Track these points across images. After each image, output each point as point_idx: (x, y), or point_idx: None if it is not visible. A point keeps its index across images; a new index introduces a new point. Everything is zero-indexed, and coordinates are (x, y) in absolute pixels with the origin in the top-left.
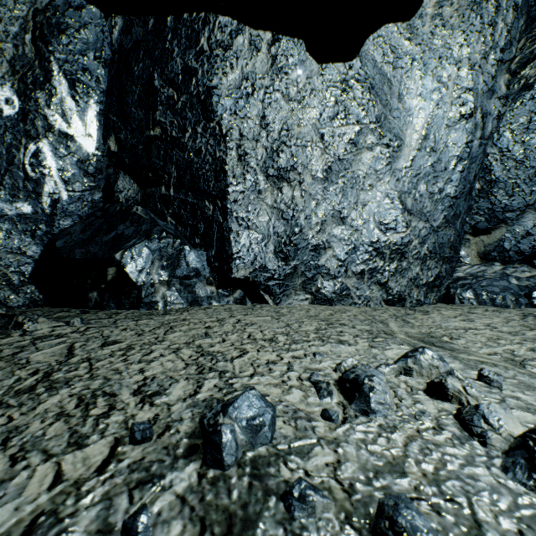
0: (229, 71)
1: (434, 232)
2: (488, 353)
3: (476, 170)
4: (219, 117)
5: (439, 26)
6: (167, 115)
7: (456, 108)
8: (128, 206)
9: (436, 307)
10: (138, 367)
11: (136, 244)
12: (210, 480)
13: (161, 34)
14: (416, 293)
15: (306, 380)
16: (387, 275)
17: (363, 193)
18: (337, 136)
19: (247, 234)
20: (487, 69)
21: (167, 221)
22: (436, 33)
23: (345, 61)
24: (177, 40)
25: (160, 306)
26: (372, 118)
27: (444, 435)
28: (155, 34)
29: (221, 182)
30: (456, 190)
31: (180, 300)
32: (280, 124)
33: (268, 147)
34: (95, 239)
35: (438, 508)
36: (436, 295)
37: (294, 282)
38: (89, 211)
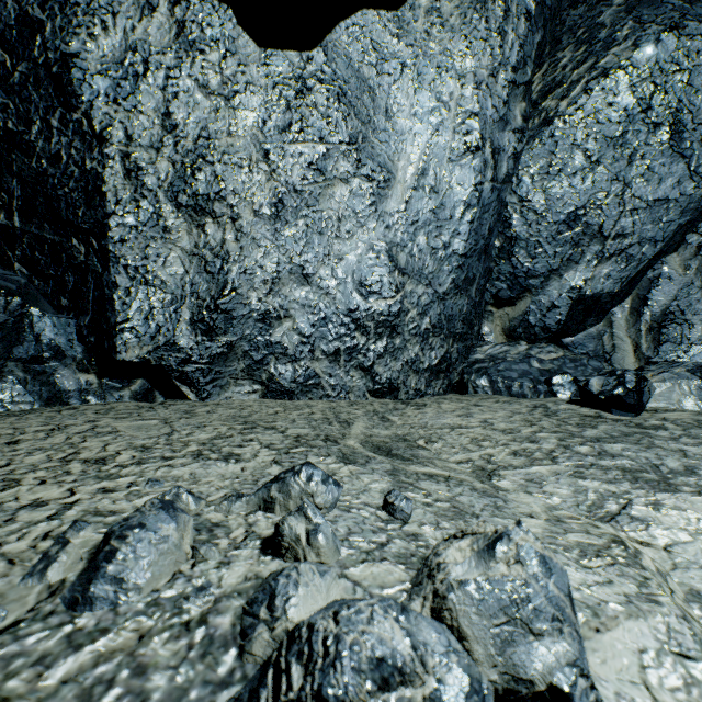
0: (100, 33)
1: (439, 300)
2: (460, 460)
3: (490, 222)
4: (86, 105)
5: (436, 25)
6: None
7: (459, 137)
8: None
9: (440, 399)
10: None
11: None
12: None
13: None
14: (415, 381)
15: (53, 538)
16: (372, 357)
17: (340, 243)
18: (290, 155)
19: (145, 294)
20: (497, 91)
21: (14, 269)
22: (433, 33)
23: (301, 50)
24: None
25: None
26: (344, 137)
27: (187, 640)
28: None
29: (97, 209)
30: (465, 246)
31: (26, 396)
32: (197, 128)
33: (177, 162)
34: None
35: None
36: (444, 382)
37: (232, 367)
38: None
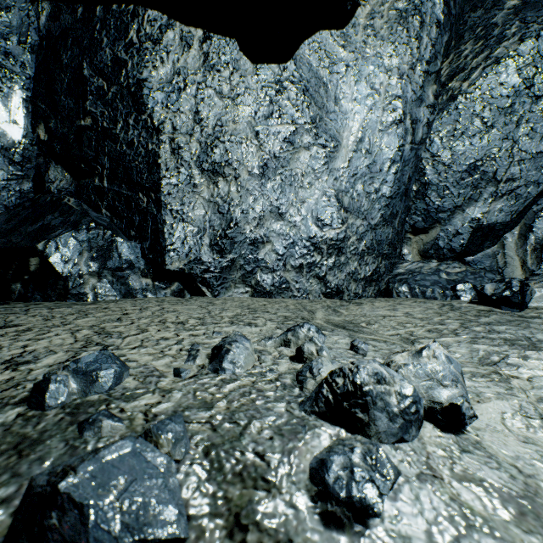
0: (159, 65)
1: (372, 229)
2: (391, 334)
3: (409, 172)
4: (150, 110)
5: (371, 36)
6: (97, 106)
7: (387, 114)
8: (60, 197)
9: (372, 300)
10: (23, 343)
11: (62, 235)
12: (26, 417)
13: (90, 23)
14: (354, 287)
15: (185, 350)
16: (325, 269)
17: (302, 191)
18: (272, 134)
19: (182, 227)
20: (414, 79)
21: (102, 213)
22: (369, 42)
23: (280, 63)
24: (106, 30)
25: (90, 298)
26: (307, 119)
27: (274, 384)
28: (84, 23)
29: (154, 174)
30: (391, 191)
31: (113, 292)
32: (215, 120)
33: (202, 142)
34: (19, 230)
35: (217, 427)
36: (375, 289)
37: (233, 275)
38: (17, 201)
